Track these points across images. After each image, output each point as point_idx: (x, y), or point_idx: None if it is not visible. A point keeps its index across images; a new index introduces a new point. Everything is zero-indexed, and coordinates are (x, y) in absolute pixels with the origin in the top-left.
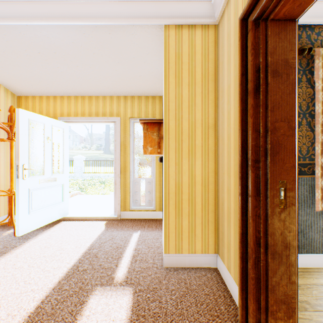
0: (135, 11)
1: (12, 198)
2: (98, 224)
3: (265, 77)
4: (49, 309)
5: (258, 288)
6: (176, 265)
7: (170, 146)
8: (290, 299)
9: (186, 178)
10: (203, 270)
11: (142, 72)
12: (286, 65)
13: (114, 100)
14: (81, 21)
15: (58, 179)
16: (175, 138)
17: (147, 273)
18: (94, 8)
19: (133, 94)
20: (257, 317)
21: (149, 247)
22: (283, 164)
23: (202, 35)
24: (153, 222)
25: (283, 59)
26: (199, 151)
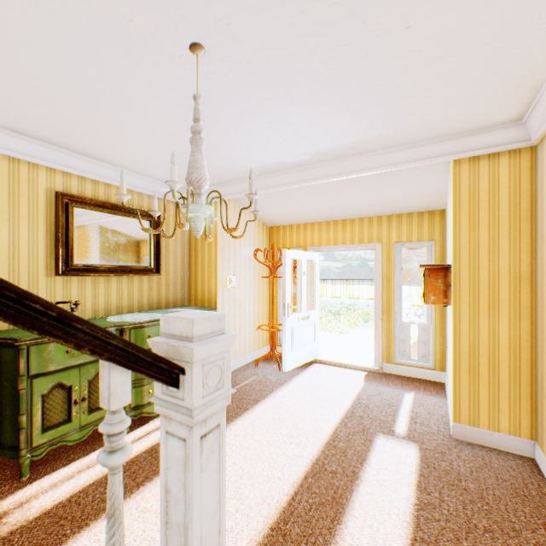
0: (415, 154)
1: (274, 333)
2: (355, 373)
3: None
4: (343, 436)
5: None
6: (469, 439)
7: (461, 299)
8: None
9: (484, 339)
10: (510, 455)
11: (416, 191)
12: None
13: (373, 221)
14: (357, 174)
15: (310, 316)
16: (469, 289)
17: (431, 437)
18: (370, 161)
19: (400, 212)
20: None
21: (429, 412)
22: None
23: (508, 162)
24: (430, 384)
25: None
26: (504, 307)
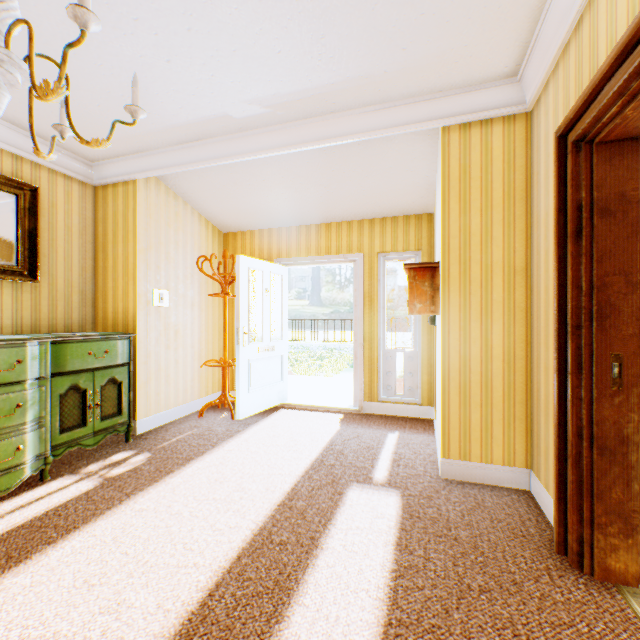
0: (398, 117)
1: (226, 371)
2: (331, 417)
3: (590, 217)
4: (305, 492)
5: (579, 494)
6: (460, 478)
7: (450, 303)
8: (629, 512)
9: (476, 350)
10: (505, 490)
11: (401, 184)
12: (621, 200)
13: (353, 227)
14: (327, 143)
15: (276, 348)
16: (459, 290)
17: (416, 480)
18: (343, 124)
19: (385, 214)
20: (577, 532)
21: (415, 452)
22: (617, 331)
23: (503, 131)
24: (417, 422)
25: (617, 193)
26: (498, 309)
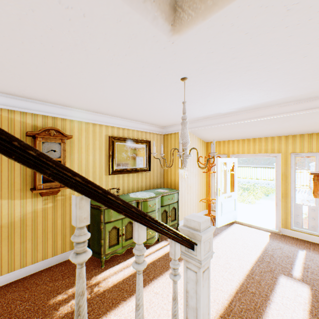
0: (307, 105)
1: (210, 204)
2: (262, 233)
3: None
4: (257, 272)
5: None
6: None
7: None
8: None
9: None
10: None
11: (307, 123)
12: None
13: (274, 139)
14: (265, 118)
15: (232, 195)
16: None
17: None
18: (274, 110)
19: (295, 133)
20: None
21: (317, 266)
22: None
23: None
24: (318, 246)
25: None
26: None
